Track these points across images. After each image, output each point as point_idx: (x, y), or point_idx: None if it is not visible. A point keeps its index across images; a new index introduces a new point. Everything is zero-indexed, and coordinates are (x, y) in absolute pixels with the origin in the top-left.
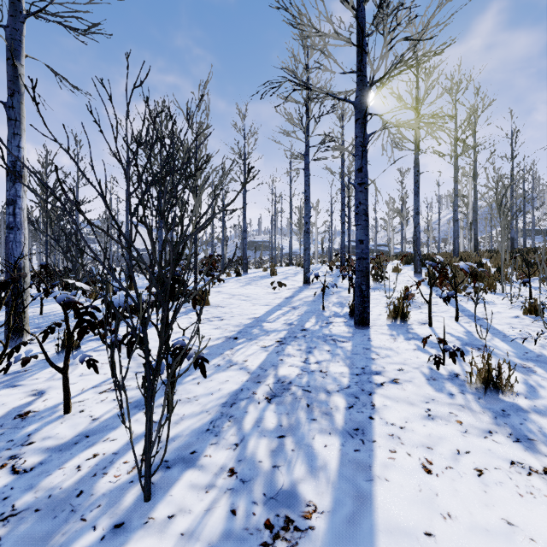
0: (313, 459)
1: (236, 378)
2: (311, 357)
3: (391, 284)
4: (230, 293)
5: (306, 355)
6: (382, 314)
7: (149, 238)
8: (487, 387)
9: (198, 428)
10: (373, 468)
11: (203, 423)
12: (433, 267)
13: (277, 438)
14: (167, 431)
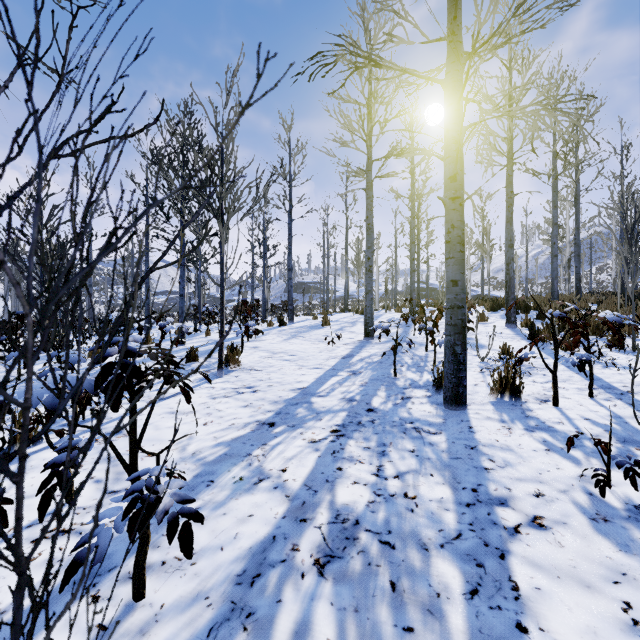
0: None
1: (266, 509)
2: (387, 464)
3: (478, 337)
4: (269, 350)
5: (378, 461)
6: (479, 385)
7: None
8: None
9: None
10: None
11: (194, 634)
12: (563, 320)
13: None
14: None
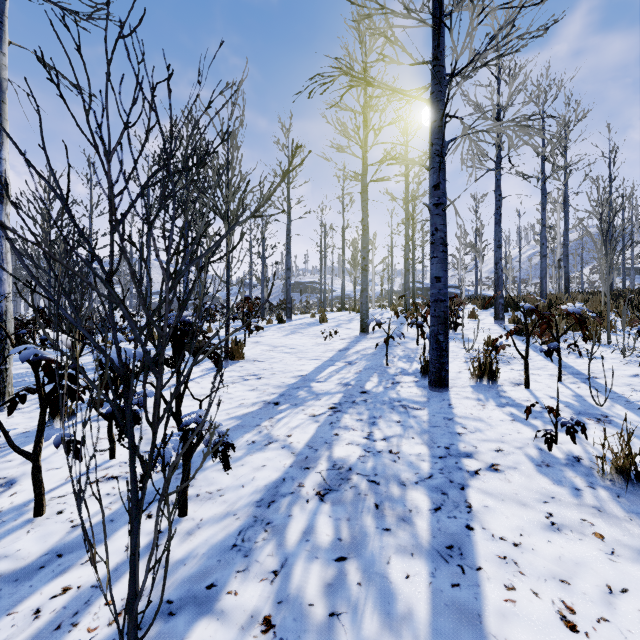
0: (390, 601)
1: (276, 461)
2: (376, 431)
3: (467, 333)
4: (270, 344)
5: (369, 429)
6: (462, 372)
7: (127, 261)
8: (628, 480)
9: (221, 543)
10: (484, 620)
11: (228, 534)
12: (532, 312)
13: (335, 561)
14: (165, 569)
